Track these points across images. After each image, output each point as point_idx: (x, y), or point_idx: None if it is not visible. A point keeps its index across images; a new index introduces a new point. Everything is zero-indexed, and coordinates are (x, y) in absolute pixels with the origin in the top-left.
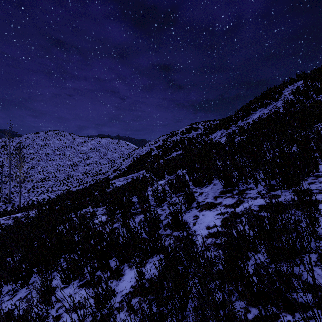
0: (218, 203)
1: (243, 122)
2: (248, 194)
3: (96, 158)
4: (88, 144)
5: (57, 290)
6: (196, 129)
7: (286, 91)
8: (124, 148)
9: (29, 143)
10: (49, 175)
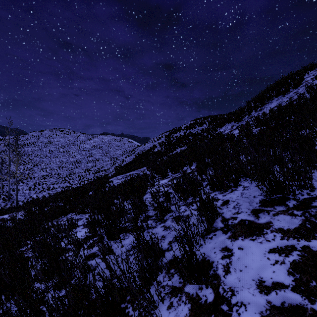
0: (263, 223)
1: (257, 113)
2: None
3: (99, 155)
4: (91, 141)
5: None
6: (201, 123)
7: (307, 77)
8: (126, 145)
9: (34, 140)
10: (51, 172)
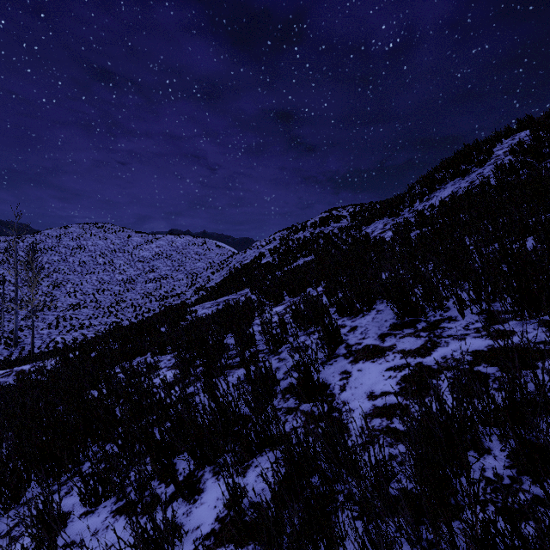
0: (387, 346)
1: (422, 204)
2: (447, 331)
3: (167, 269)
4: (152, 246)
5: (72, 518)
6: (338, 218)
7: (498, 149)
8: (213, 252)
9: (53, 243)
10: (85, 298)
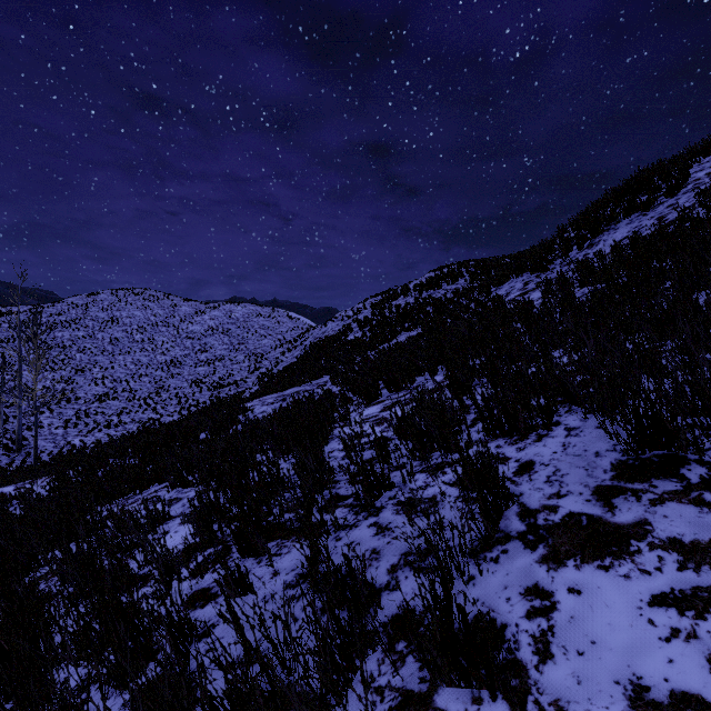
0: (627, 524)
1: (582, 253)
2: None
3: (223, 348)
4: (204, 318)
5: None
6: (453, 277)
7: (696, 170)
8: (284, 325)
9: (77, 315)
10: (115, 387)
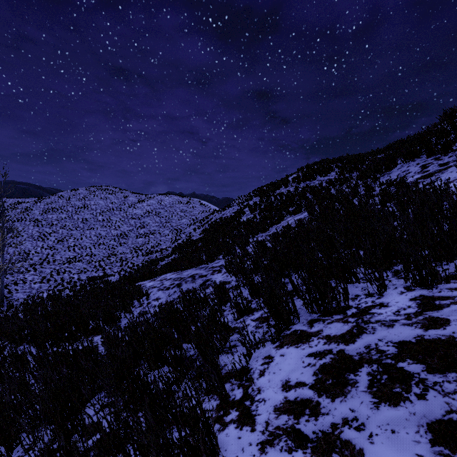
0: None
1: None
2: None
3: (155, 225)
4: (144, 205)
5: None
6: (325, 171)
7: None
8: (197, 209)
9: (63, 203)
10: (82, 252)
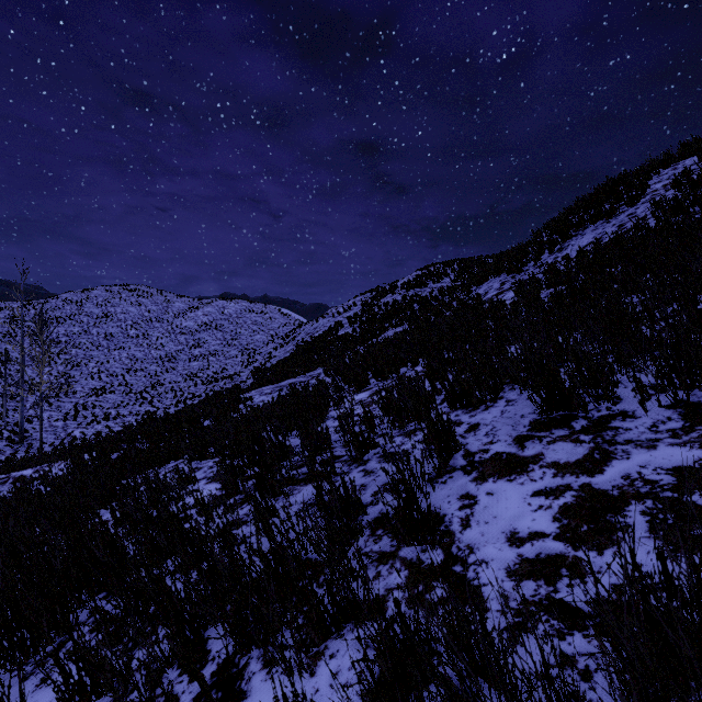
0: (530, 456)
1: (553, 256)
2: (622, 433)
3: (216, 343)
4: (198, 314)
5: None
6: (439, 276)
7: (655, 181)
8: (276, 321)
9: (72, 311)
10: (111, 381)
